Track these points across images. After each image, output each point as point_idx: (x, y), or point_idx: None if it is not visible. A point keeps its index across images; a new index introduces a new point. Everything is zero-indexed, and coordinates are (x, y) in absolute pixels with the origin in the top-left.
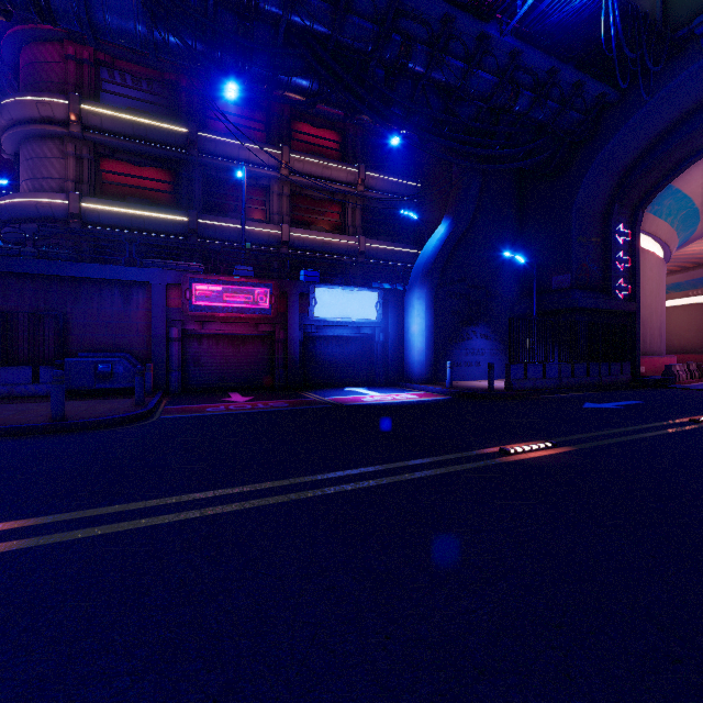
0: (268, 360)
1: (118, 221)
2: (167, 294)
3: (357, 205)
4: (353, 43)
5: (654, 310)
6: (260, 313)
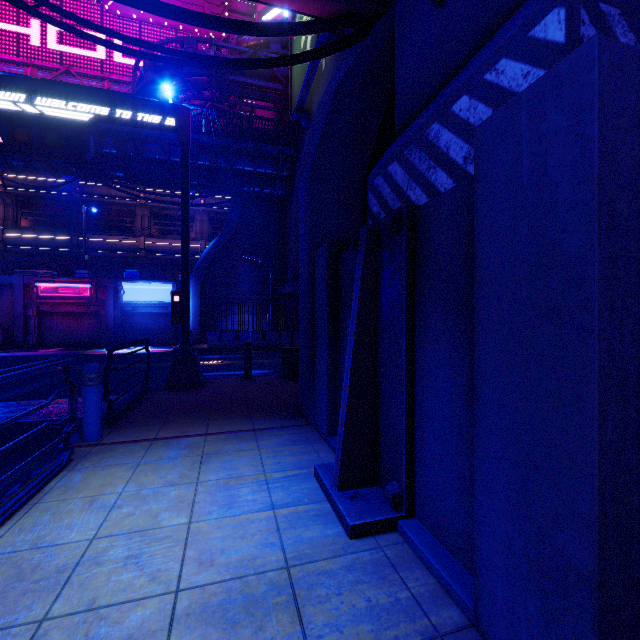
0: (99, 328)
1: (27, 242)
2: (26, 290)
3: (204, 218)
4: None
5: None
6: (85, 300)
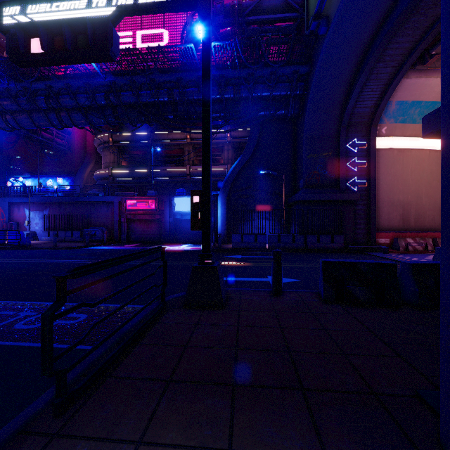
0: (160, 231)
1: (124, 175)
2: (120, 205)
3: (229, 148)
4: (148, 101)
5: (424, 194)
6: (152, 211)
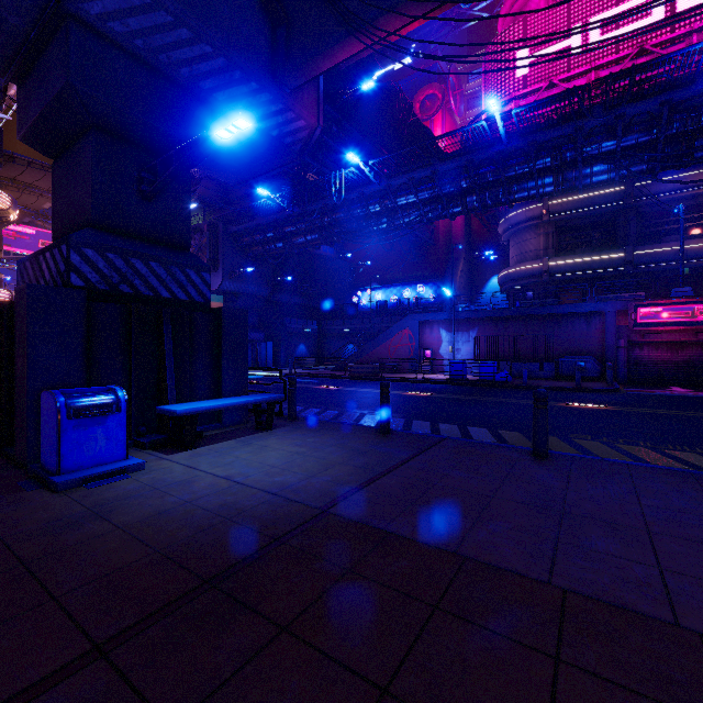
0: None
1: (571, 268)
2: (615, 317)
3: None
4: None
5: None
6: (700, 325)
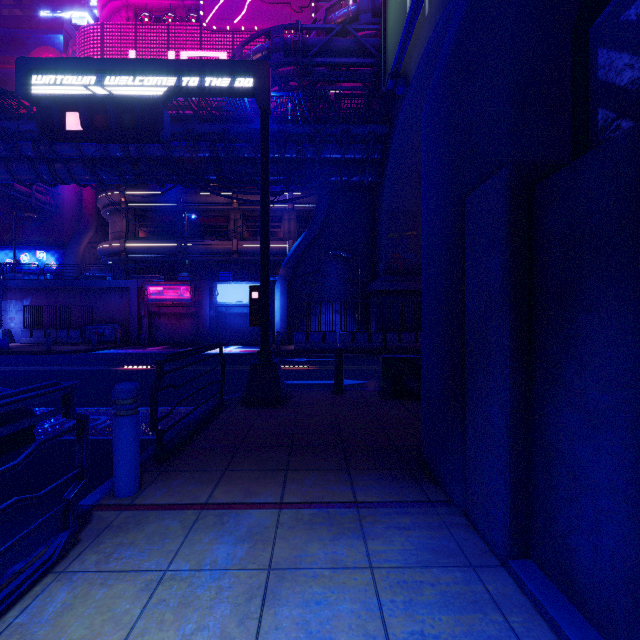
0: (197, 328)
1: (143, 251)
2: (140, 293)
3: (291, 218)
4: (183, 156)
5: None
6: (185, 301)
